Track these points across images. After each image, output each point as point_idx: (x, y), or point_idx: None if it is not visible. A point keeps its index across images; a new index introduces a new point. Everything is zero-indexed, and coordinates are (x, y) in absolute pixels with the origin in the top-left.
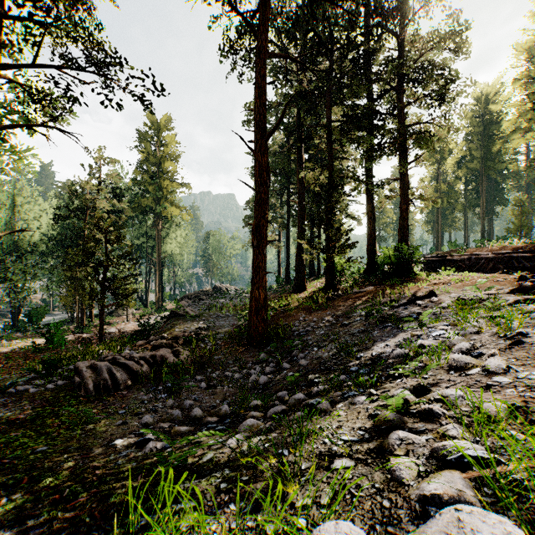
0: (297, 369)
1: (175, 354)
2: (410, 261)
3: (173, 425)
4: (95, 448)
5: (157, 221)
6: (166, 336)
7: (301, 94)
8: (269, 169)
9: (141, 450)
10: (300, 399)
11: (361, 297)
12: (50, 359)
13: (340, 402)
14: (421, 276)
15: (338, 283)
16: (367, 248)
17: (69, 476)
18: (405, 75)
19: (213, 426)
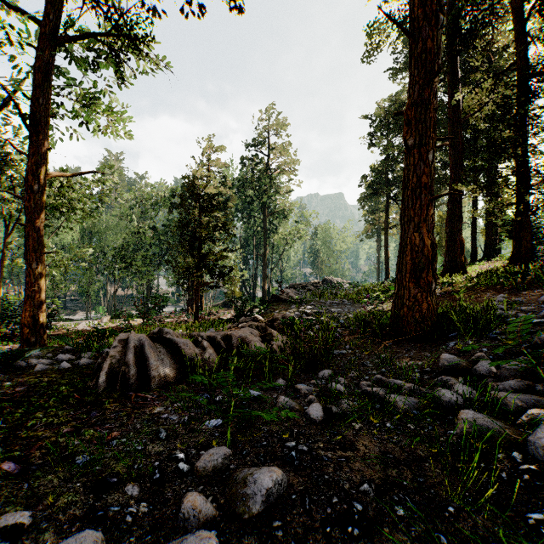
0: None
1: (265, 340)
2: None
3: None
4: None
5: (263, 210)
6: (260, 318)
7: None
8: None
9: None
10: None
11: None
12: (104, 329)
13: None
14: None
15: (542, 255)
16: None
17: None
18: None
19: None
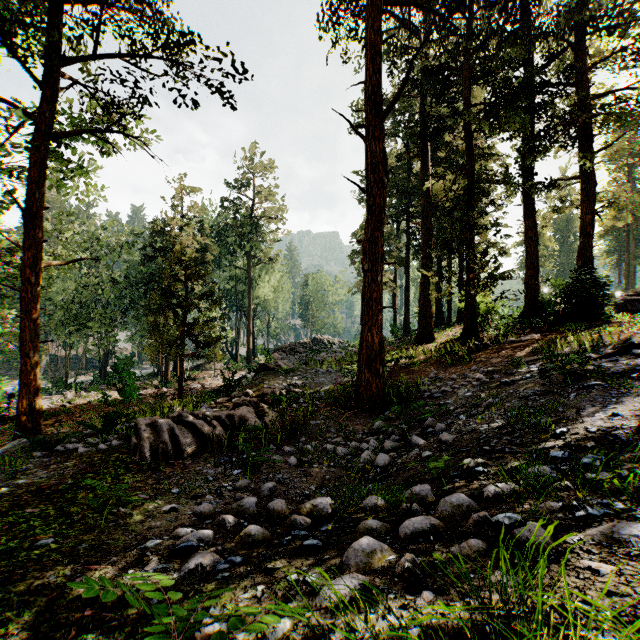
0: (436, 447)
1: (259, 416)
2: (600, 295)
3: (241, 523)
4: (115, 552)
5: (248, 261)
6: (251, 392)
7: (427, 76)
8: (386, 161)
9: (179, 567)
10: (462, 505)
11: (522, 347)
12: (111, 413)
13: (570, 528)
14: (621, 318)
15: (481, 330)
16: (525, 282)
17: (41, 613)
18: (590, 21)
19: (301, 535)
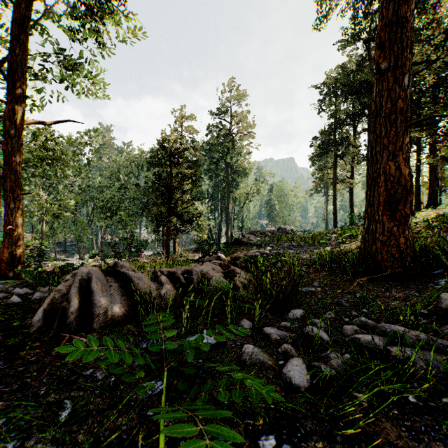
0: None
1: (228, 277)
2: None
3: None
4: None
5: (227, 169)
6: (223, 257)
7: None
8: None
9: None
10: None
11: None
12: (72, 265)
13: None
14: None
15: None
16: None
17: None
18: None
19: None
